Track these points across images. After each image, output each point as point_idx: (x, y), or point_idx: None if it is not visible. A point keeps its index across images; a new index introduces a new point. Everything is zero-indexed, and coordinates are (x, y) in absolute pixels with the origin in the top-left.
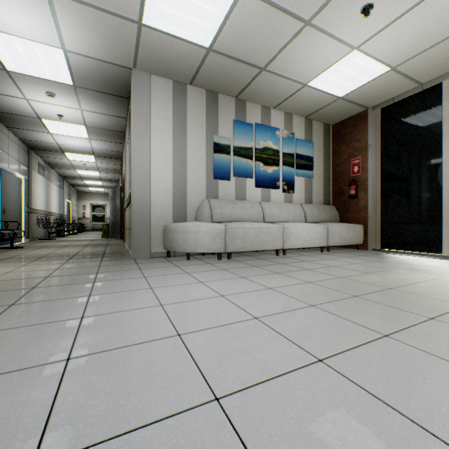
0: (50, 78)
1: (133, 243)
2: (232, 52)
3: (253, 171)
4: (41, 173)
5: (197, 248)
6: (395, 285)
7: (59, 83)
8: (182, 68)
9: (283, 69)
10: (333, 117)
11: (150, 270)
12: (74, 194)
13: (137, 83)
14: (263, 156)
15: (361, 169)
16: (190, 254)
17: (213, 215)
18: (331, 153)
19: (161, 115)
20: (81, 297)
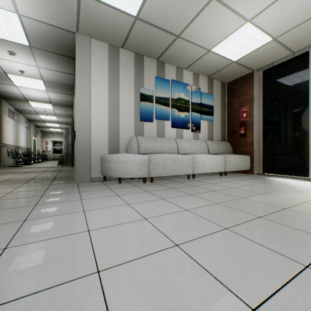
0: (9, 39)
1: (76, 170)
2: (154, 20)
3: (170, 115)
4: (11, 117)
5: (127, 174)
6: (287, 205)
7: (17, 44)
8: (115, 33)
9: (193, 37)
10: (228, 77)
11: (87, 193)
12: (39, 133)
13: (79, 44)
14: (177, 104)
15: (248, 115)
16: (122, 178)
17: (140, 148)
18: (226, 104)
19: (99, 70)
20: (15, 223)
